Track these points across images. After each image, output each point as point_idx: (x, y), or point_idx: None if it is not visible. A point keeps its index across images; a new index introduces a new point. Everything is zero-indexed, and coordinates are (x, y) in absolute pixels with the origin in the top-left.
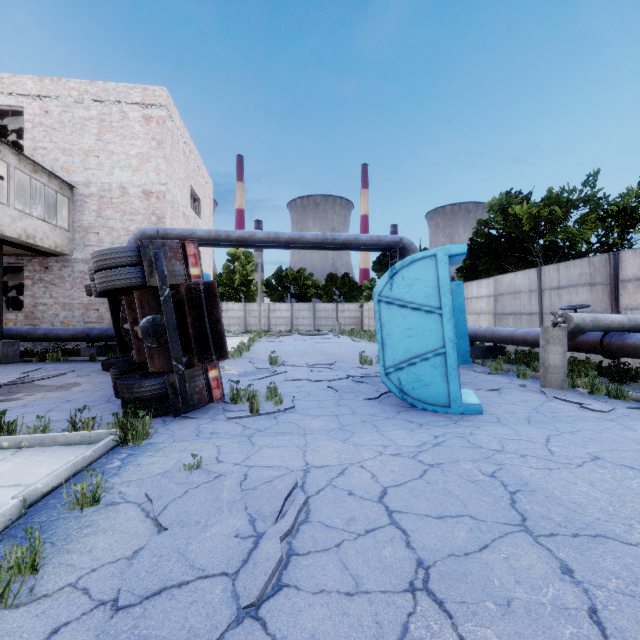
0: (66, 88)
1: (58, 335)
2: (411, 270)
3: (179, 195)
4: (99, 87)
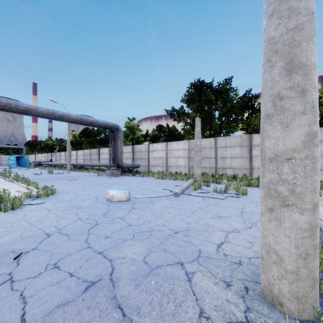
0: None
1: None
2: (12, 157)
3: None
4: None
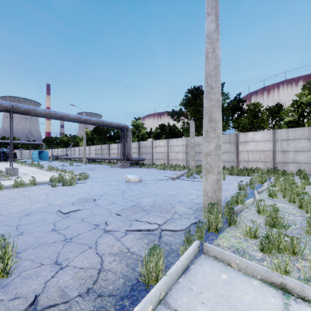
0: None
1: None
2: (35, 151)
3: None
4: None
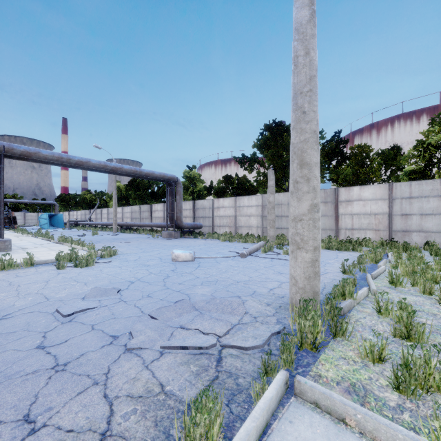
0: None
1: None
2: (44, 215)
3: None
4: None
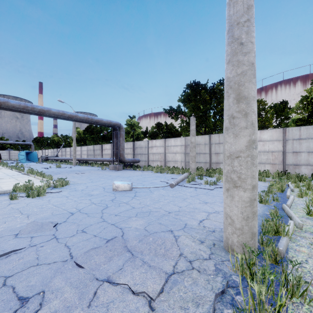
0: None
1: None
2: (22, 152)
3: None
4: None
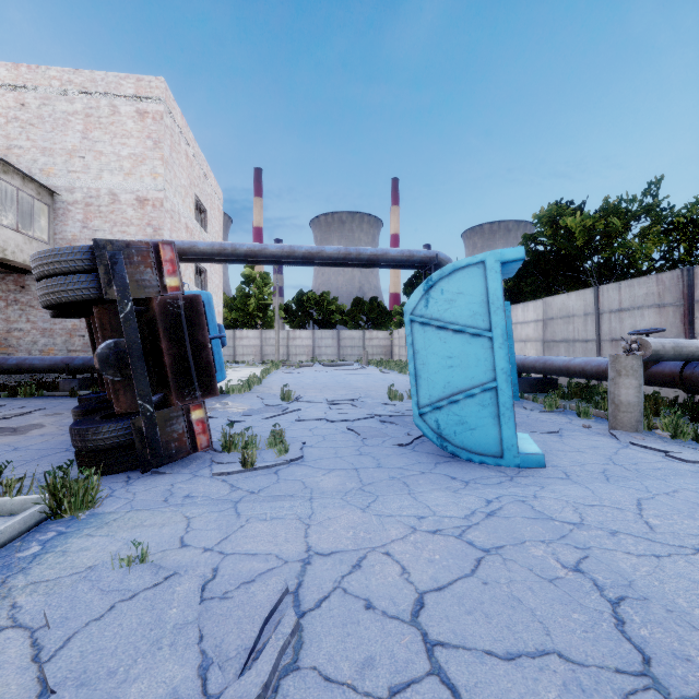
0: (46, 77)
1: (33, 366)
2: (452, 281)
3: (181, 204)
4: (85, 76)
